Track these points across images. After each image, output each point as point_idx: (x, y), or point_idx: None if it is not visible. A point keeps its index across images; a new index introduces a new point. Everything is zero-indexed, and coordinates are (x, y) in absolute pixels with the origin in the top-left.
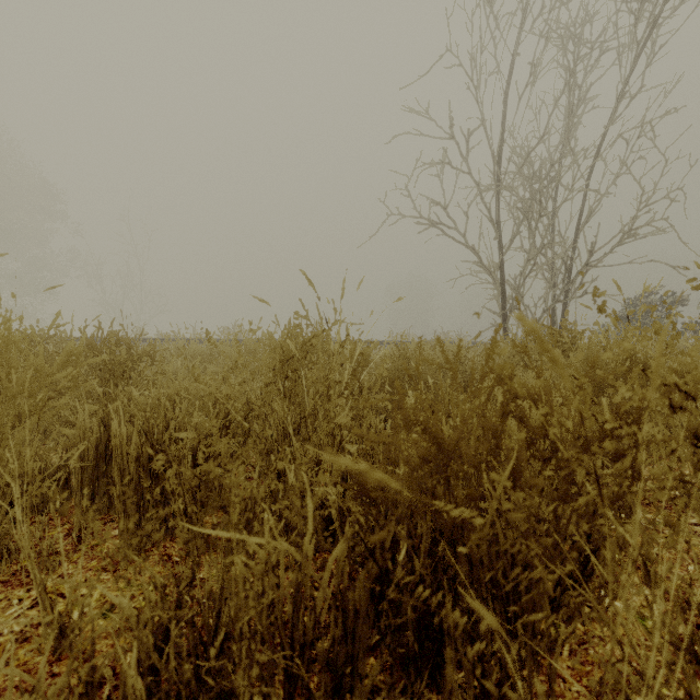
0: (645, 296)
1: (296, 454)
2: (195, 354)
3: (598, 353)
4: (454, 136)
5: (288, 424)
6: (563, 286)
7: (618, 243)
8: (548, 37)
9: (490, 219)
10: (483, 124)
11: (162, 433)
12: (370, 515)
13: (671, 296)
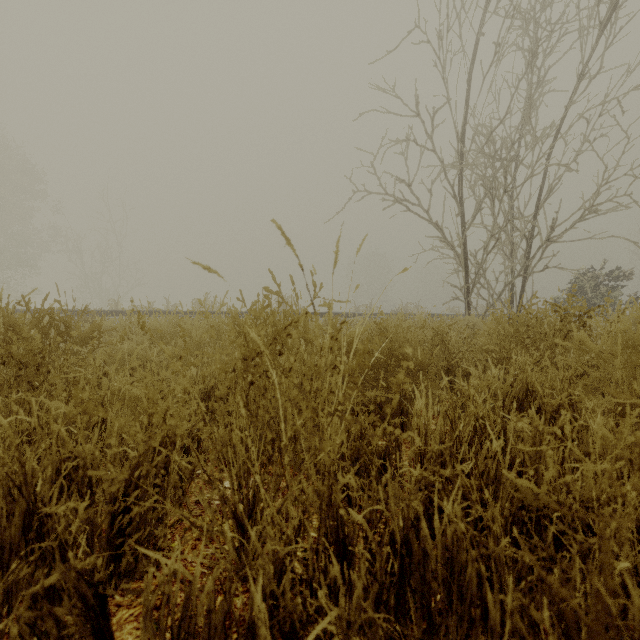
0: (593, 271)
1: (267, 529)
2: (154, 332)
3: (634, 337)
4: (419, 114)
5: (253, 453)
6: (525, 260)
7: (579, 219)
8: (513, 16)
9: (453, 195)
10: (448, 102)
11: (52, 480)
12: (388, 623)
13: (617, 271)
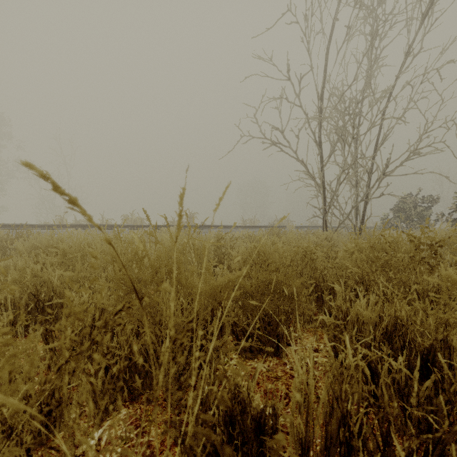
0: (412, 196)
1: None
2: (64, 253)
3: None
4: (289, 79)
5: None
6: (367, 189)
7: (406, 159)
8: (359, 7)
9: (315, 140)
10: (311, 70)
11: None
12: None
13: (428, 196)
